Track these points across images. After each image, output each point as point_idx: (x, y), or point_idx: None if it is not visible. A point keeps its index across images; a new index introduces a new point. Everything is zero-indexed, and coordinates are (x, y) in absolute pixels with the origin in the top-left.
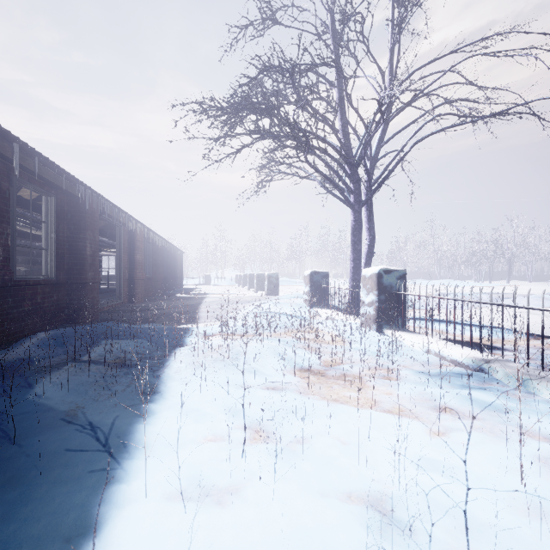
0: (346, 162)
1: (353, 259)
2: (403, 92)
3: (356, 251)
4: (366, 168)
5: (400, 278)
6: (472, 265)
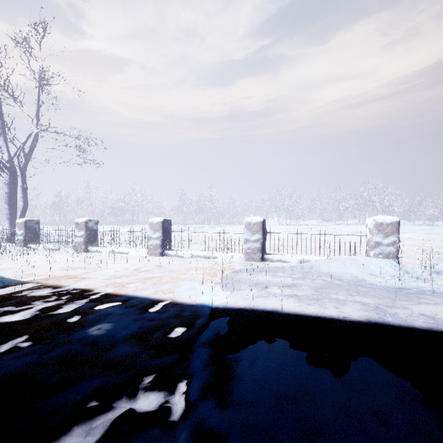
0: (7, 161)
1: (12, 213)
2: (45, 130)
3: (14, 209)
4: (20, 168)
5: (37, 223)
6: (117, 215)
